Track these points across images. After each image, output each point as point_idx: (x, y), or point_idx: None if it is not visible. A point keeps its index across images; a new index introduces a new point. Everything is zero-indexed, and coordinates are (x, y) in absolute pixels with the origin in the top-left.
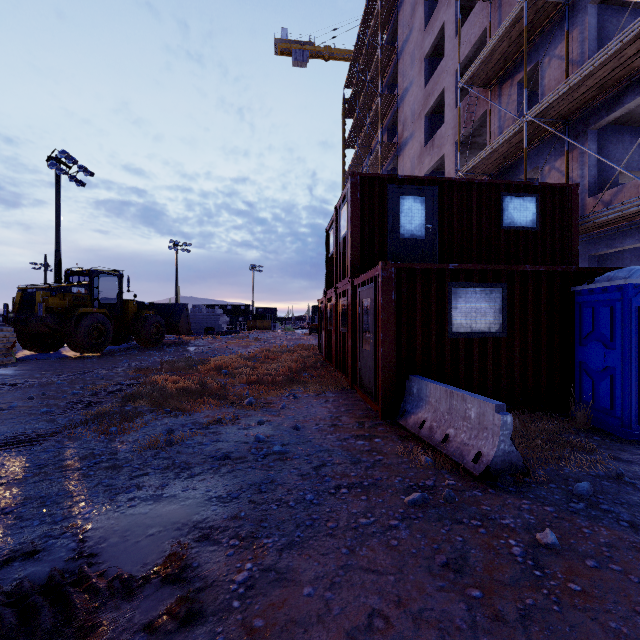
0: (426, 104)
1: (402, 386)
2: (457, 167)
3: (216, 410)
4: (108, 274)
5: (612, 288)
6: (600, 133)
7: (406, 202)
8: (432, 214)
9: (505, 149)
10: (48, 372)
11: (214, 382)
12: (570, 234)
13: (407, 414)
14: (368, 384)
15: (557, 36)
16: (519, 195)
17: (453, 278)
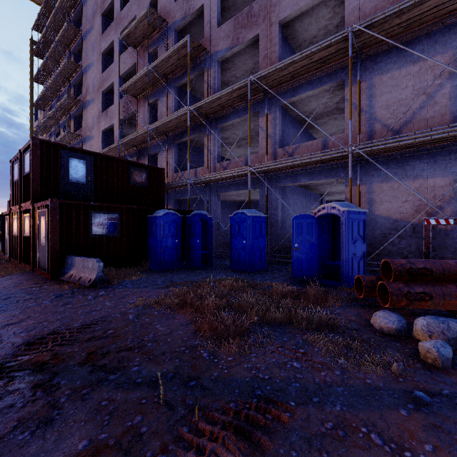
0: (103, 85)
1: (64, 262)
2: (121, 135)
3: None
4: None
5: (155, 217)
6: (181, 145)
7: (74, 162)
8: (90, 171)
9: (142, 138)
10: None
11: None
12: (161, 190)
13: (65, 274)
14: (44, 265)
15: (165, 92)
16: (138, 169)
17: (93, 209)
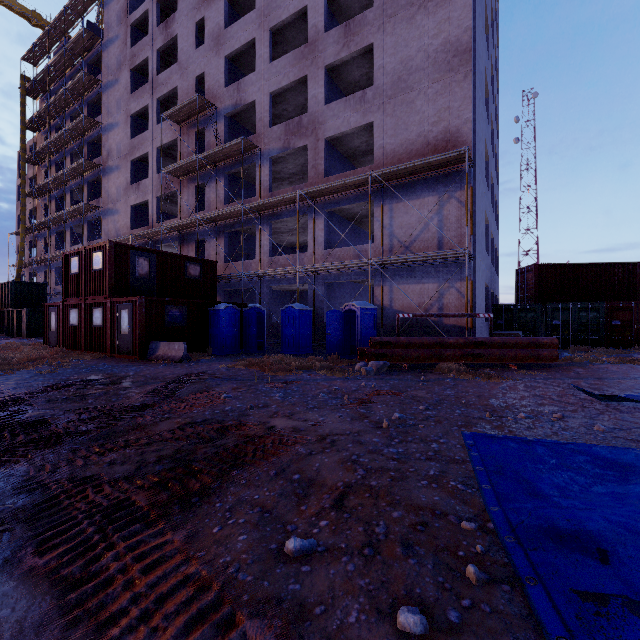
0: (132, 153)
1: (148, 346)
2: (158, 214)
3: (42, 367)
4: None
5: (217, 310)
6: (230, 233)
7: (140, 260)
8: (153, 267)
9: (189, 224)
10: None
11: (14, 359)
12: (214, 282)
13: (151, 355)
14: (127, 349)
15: (213, 177)
16: (194, 263)
17: (168, 303)
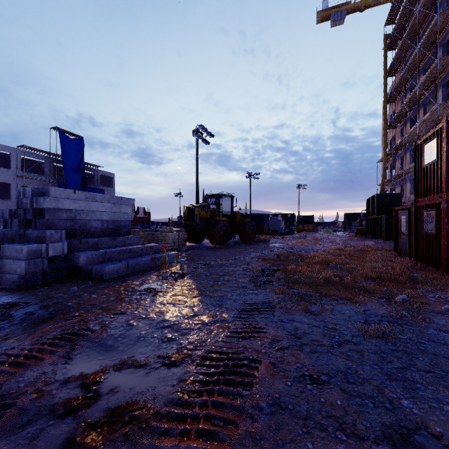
0: None
1: None
2: None
3: (376, 303)
4: (226, 196)
5: None
6: None
7: None
8: None
9: None
10: (211, 257)
11: (348, 276)
12: None
13: None
14: None
15: None
16: None
17: None
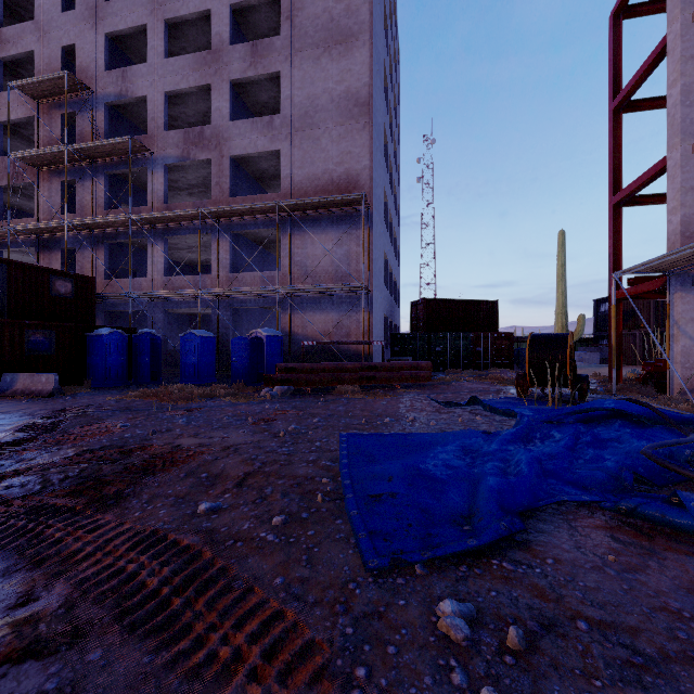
0: None
1: None
2: (1, 209)
3: None
4: None
5: (99, 335)
6: (112, 243)
7: None
8: (3, 281)
9: (52, 228)
10: None
11: None
12: (92, 302)
13: (5, 390)
14: None
15: (88, 174)
16: (62, 278)
17: (28, 327)
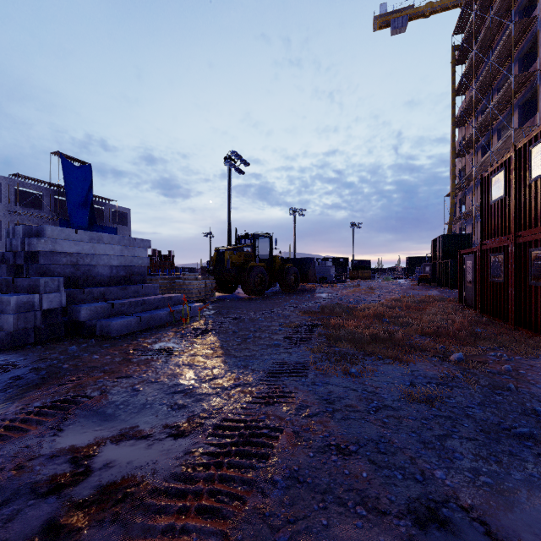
0: None
1: None
2: None
3: (428, 363)
4: (263, 236)
5: None
6: None
7: None
8: None
9: None
10: (243, 309)
11: (399, 331)
12: None
13: None
14: None
15: None
16: None
17: None
